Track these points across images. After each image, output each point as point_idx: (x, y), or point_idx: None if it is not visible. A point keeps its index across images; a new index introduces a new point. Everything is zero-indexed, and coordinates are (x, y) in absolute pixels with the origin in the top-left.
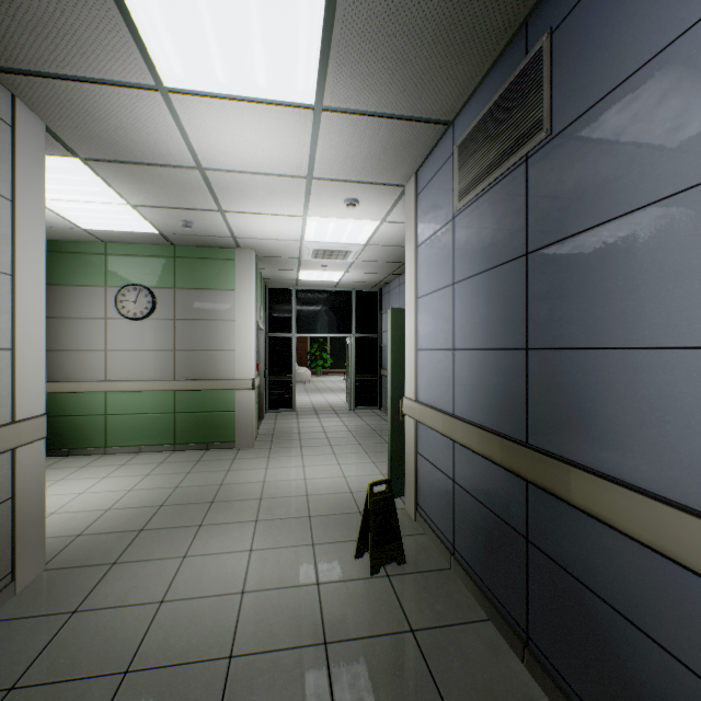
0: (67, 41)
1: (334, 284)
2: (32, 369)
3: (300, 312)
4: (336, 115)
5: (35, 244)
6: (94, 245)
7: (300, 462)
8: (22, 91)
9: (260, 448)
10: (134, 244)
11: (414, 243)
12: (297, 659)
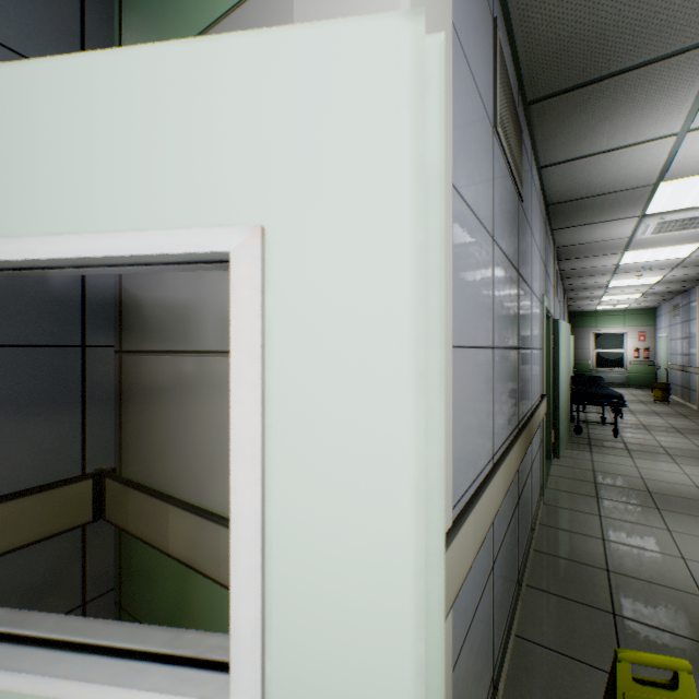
0: None
1: None
2: None
3: None
4: None
5: None
6: None
7: None
8: None
9: None
10: None
11: None
12: None
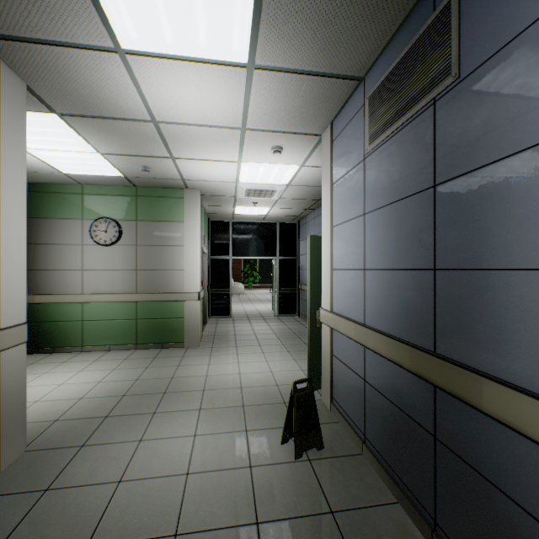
0: (37, 7)
1: (262, 217)
2: (14, 286)
3: (236, 240)
4: (266, 73)
5: (17, 183)
6: (73, 187)
7: (236, 359)
8: (4, 54)
9: (203, 347)
10: (104, 186)
11: (329, 182)
12: (233, 538)
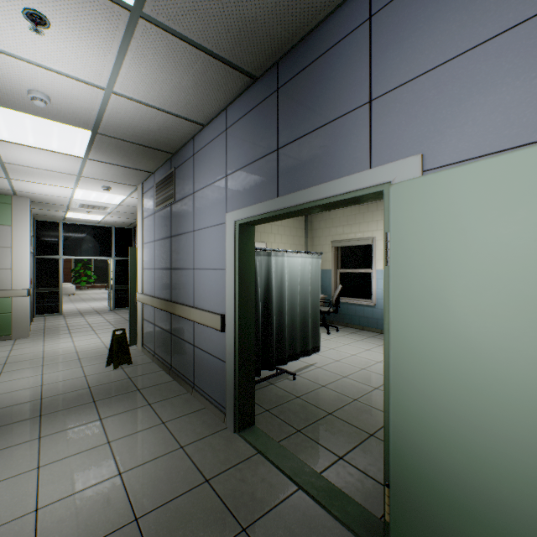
0: None
1: (97, 221)
2: None
3: (67, 240)
4: (96, 161)
5: None
6: None
7: (71, 340)
8: None
9: (35, 337)
10: None
11: (141, 217)
12: (76, 393)
